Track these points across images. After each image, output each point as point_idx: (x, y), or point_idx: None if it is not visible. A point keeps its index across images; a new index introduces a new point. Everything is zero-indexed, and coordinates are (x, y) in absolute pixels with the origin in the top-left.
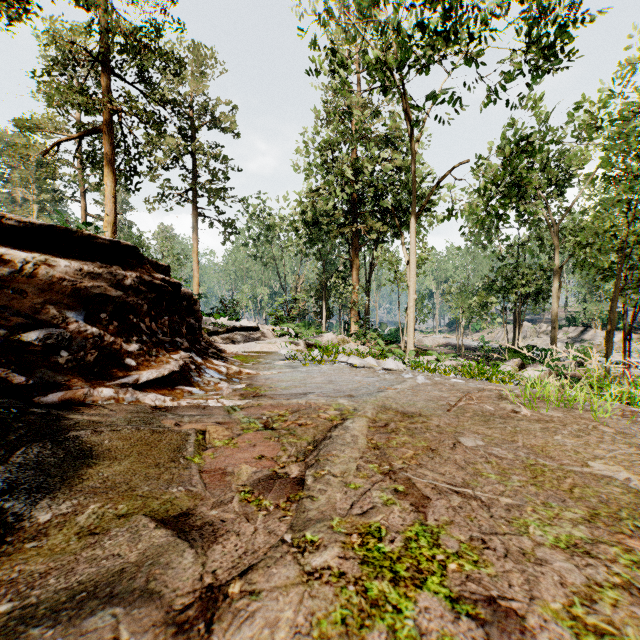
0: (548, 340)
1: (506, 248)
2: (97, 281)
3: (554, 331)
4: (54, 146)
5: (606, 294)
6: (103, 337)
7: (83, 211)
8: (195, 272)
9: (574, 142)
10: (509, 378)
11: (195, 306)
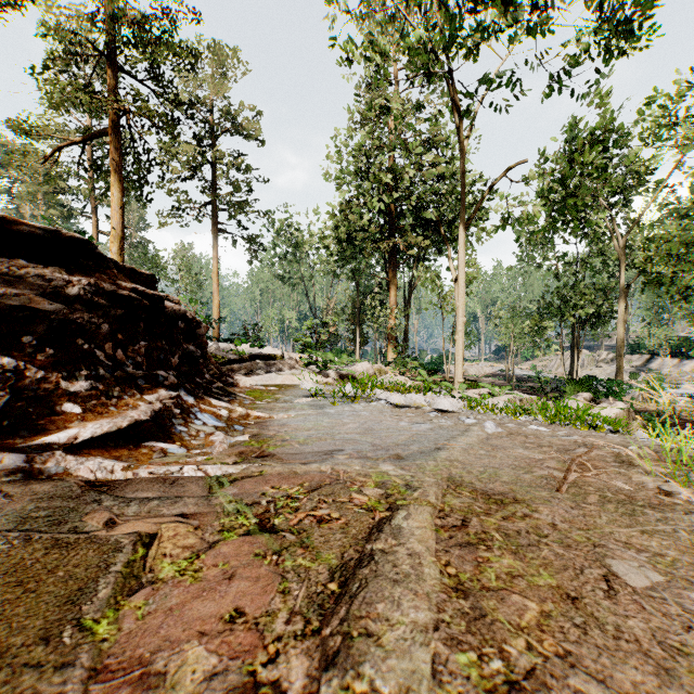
0: (609, 369)
1: (563, 266)
2: (17, 287)
3: (620, 359)
4: (54, 151)
5: (687, 317)
6: (24, 372)
7: (95, 228)
8: (215, 294)
9: (643, 144)
10: (602, 423)
11: (198, 329)
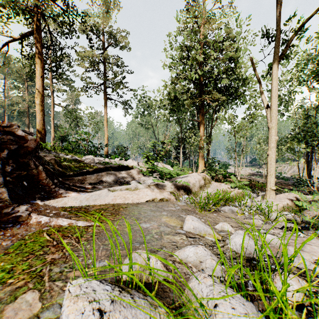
0: None
1: (305, 111)
2: None
3: None
4: (4, 45)
5: None
6: None
7: (52, 102)
8: (105, 132)
9: None
10: None
11: None
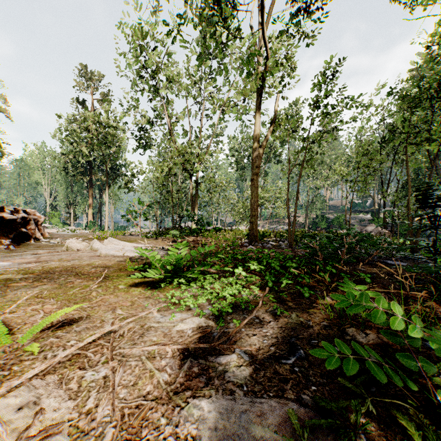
0: None
1: None
2: None
3: None
4: None
5: None
6: None
7: None
8: None
9: None
10: None
11: None
